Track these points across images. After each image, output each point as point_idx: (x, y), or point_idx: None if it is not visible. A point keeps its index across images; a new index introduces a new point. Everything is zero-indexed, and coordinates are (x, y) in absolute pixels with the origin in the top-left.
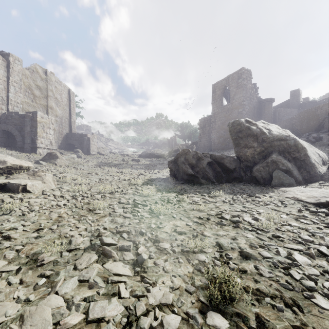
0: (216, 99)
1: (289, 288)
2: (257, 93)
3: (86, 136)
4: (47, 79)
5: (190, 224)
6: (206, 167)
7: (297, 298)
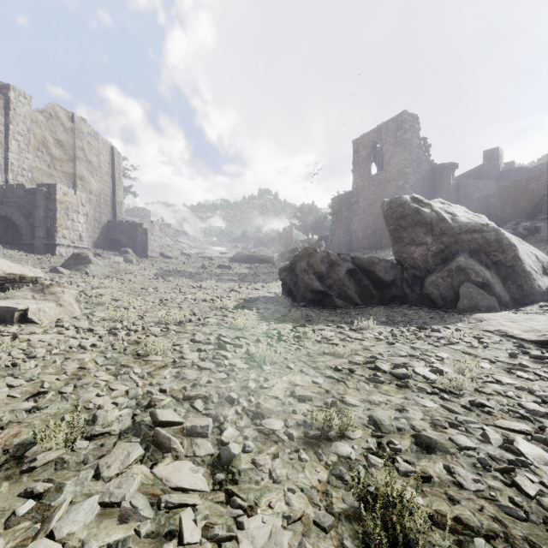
0: (359, 164)
1: (518, 515)
2: (428, 155)
3: (141, 227)
4: (74, 130)
5: (320, 381)
6: (344, 278)
7: (538, 539)
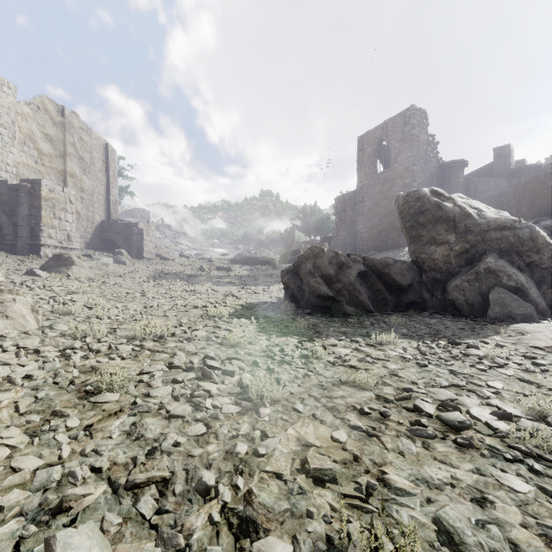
0: (364, 162)
1: None
2: (436, 152)
3: (136, 227)
4: (65, 124)
5: (343, 437)
6: (355, 281)
7: None
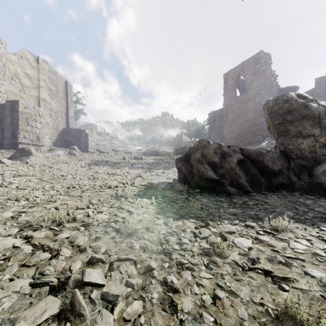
0: (228, 89)
1: None
2: (276, 82)
3: (84, 132)
4: (39, 68)
5: None
6: (236, 167)
7: None
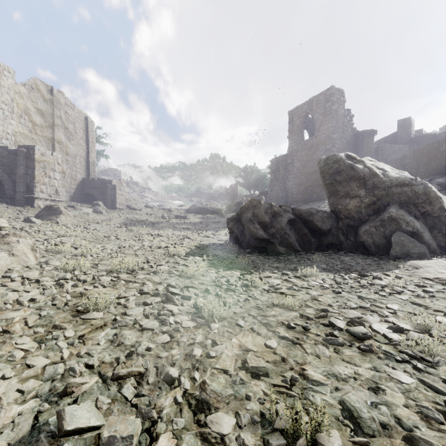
0: (294, 131)
1: None
2: (351, 123)
3: (110, 183)
4: (53, 101)
5: (274, 344)
6: (286, 227)
7: None
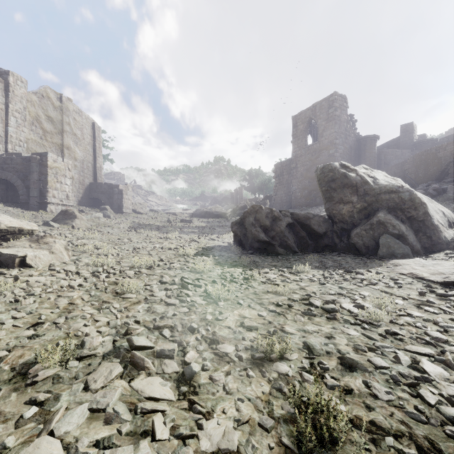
0: (297, 136)
1: (421, 419)
2: (354, 128)
3: (117, 188)
4: (62, 108)
5: (264, 314)
6: (285, 230)
7: (435, 438)
